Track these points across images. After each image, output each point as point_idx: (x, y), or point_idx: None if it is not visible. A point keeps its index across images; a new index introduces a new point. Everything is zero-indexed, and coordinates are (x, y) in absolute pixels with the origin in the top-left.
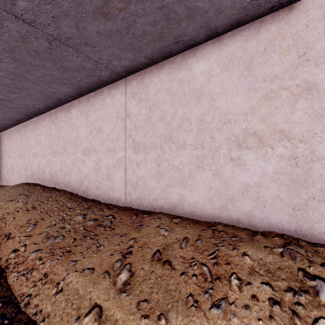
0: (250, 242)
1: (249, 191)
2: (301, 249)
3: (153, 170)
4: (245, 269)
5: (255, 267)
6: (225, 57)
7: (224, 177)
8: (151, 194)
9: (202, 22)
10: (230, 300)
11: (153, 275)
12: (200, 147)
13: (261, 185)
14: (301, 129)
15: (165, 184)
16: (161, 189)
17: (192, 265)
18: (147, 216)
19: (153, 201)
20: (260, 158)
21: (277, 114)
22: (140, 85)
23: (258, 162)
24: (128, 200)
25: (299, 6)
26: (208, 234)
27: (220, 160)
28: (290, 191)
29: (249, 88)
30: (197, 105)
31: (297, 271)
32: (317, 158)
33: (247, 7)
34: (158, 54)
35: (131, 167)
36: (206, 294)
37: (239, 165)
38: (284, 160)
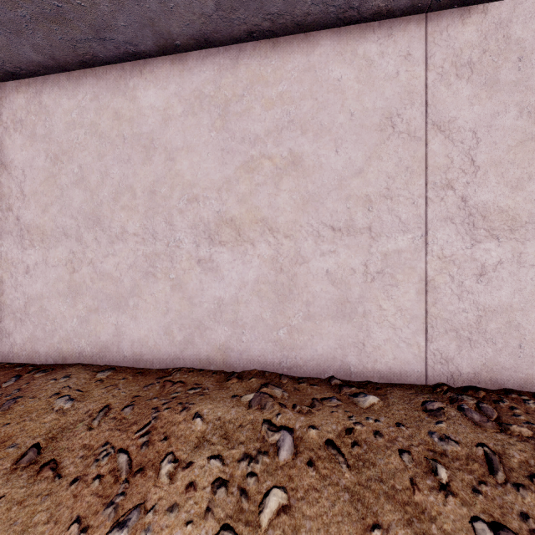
0: (214, 394)
1: (224, 311)
2: (279, 390)
3: (61, 281)
4: (190, 442)
5: (207, 434)
6: (190, 90)
7: (189, 290)
8: (58, 330)
9: (141, 15)
10: (149, 505)
11: (1, 505)
12: (151, 239)
13: (240, 301)
14: (286, 219)
15: (87, 307)
16: (78, 319)
17: (100, 458)
18: (42, 376)
19: (61, 344)
20: (239, 259)
21: (259, 194)
22: (33, 105)
23: (235, 265)
24: (4, 348)
25: (285, 43)
26: (153, 392)
27: (182, 262)
28: (274, 308)
29: (223, 148)
30: (146, 165)
31: (262, 425)
32: (303, 259)
33: (214, 18)
34: (66, 51)
35: (13, 276)
36: (109, 509)
37: (210, 270)
38: (267, 262)
